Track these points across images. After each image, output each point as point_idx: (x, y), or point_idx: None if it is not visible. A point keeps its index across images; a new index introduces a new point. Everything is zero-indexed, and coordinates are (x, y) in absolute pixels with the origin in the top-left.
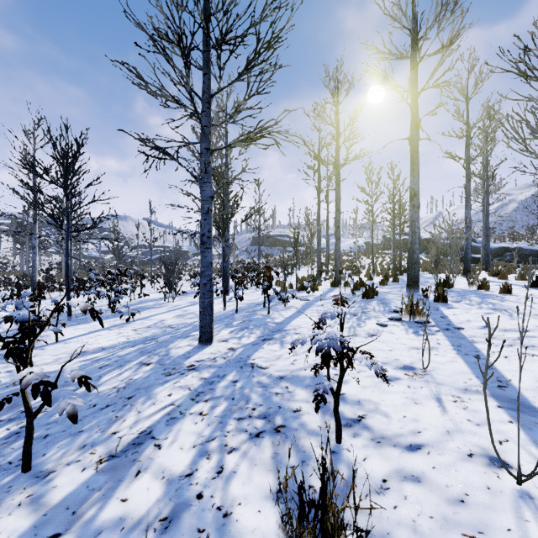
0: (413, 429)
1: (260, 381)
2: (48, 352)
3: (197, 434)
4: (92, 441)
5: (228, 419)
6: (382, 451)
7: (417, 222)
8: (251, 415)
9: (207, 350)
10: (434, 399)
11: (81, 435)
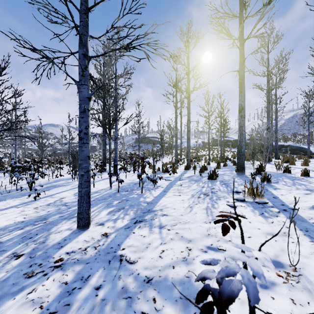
0: None
1: (125, 286)
2: None
3: None
4: None
5: None
6: None
7: (243, 127)
8: None
9: (81, 237)
10: None
11: None
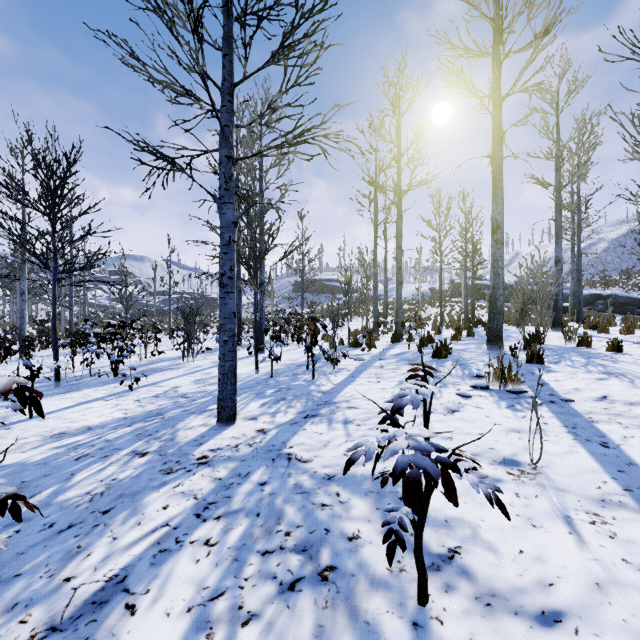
0: (539, 579)
1: (299, 483)
2: (13, 434)
3: (196, 583)
4: (28, 596)
5: (247, 554)
6: (497, 625)
7: (501, 261)
8: (284, 546)
9: (227, 433)
10: (560, 519)
11: (17, 582)
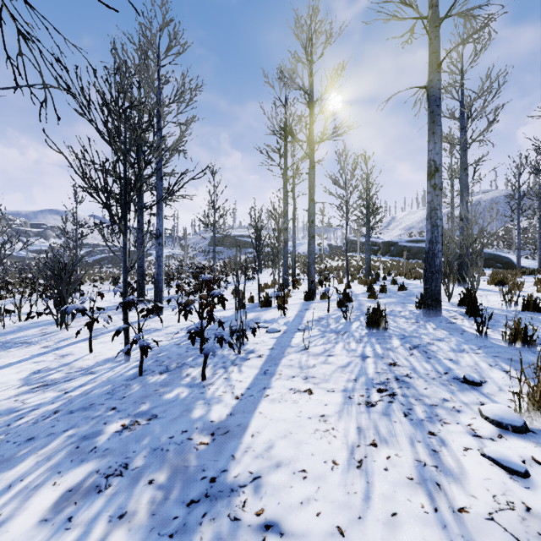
0: None
1: None
2: None
3: None
4: None
5: None
6: None
7: (439, 210)
8: None
9: None
10: None
11: None
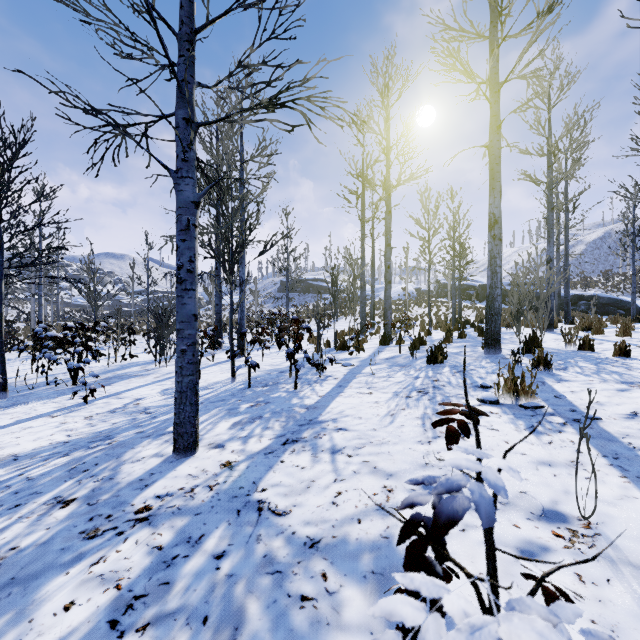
0: None
1: (270, 553)
2: None
3: None
4: None
5: None
6: None
7: (498, 258)
8: None
9: (183, 469)
10: None
11: None
